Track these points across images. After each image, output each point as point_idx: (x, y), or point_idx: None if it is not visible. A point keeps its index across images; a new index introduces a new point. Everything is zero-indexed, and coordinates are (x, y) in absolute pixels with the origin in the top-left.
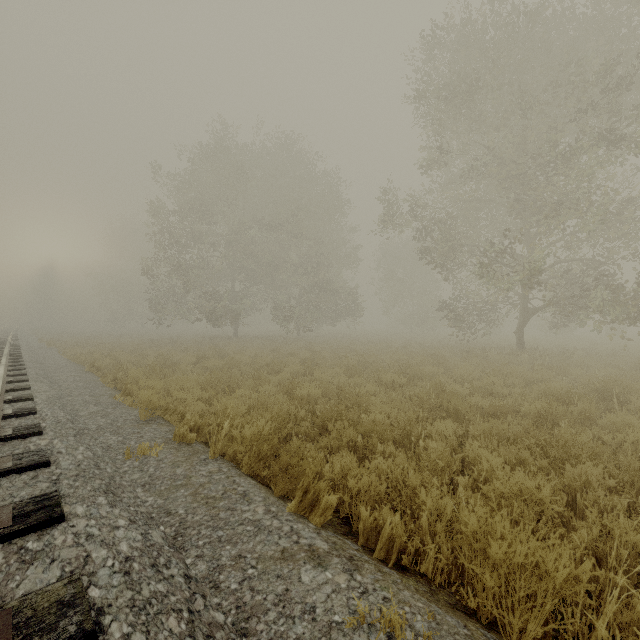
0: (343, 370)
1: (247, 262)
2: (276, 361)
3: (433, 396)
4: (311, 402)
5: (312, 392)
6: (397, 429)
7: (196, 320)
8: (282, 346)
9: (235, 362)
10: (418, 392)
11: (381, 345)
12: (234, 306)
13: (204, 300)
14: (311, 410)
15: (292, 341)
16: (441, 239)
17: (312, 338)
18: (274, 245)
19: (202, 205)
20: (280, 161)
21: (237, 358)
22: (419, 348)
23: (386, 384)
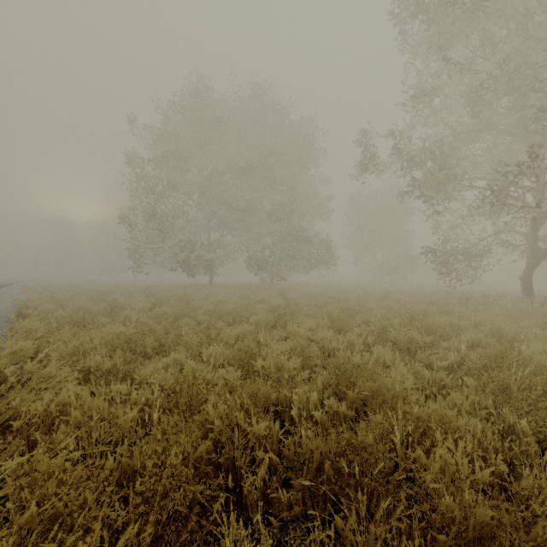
0: (326, 321)
1: (221, 211)
2: (238, 309)
3: (518, 380)
4: (282, 381)
5: (284, 364)
6: (543, 522)
7: (171, 268)
8: (253, 293)
9: (189, 309)
10: (454, 361)
11: (358, 292)
12: (208, 254)
13: (178, 248)
14: (282, 399)
15: (265, 288)
16: (433, 170)
17: (285, 286)
18: (248, 195)
19: (176, 154)
20: (253, 110)
21: (198, 305)
22: (402, 296)
23: (394, 344)
